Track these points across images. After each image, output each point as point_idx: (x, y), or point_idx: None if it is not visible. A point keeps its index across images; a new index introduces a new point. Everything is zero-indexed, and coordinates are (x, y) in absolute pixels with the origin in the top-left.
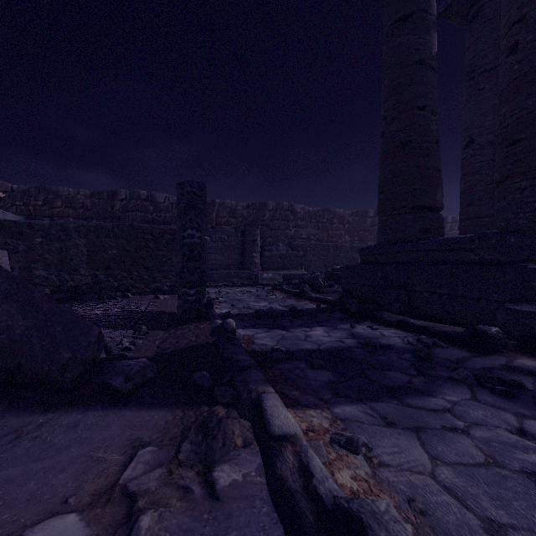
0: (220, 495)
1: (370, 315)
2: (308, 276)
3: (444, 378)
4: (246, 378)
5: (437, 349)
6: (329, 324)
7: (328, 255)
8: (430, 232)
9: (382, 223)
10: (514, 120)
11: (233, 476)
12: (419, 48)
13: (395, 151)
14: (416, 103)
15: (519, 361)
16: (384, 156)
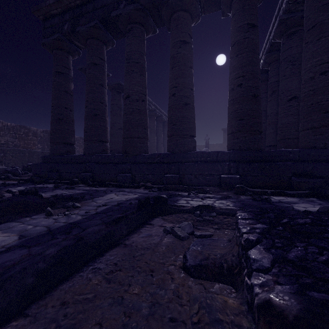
0: (6, 196)
1: (44, 181)
2: (11, 169)
3: (58, 189)
4: (0, 190)
5: (62, 186)
6: (25, 186)
7: (25, 157)
8: (69, 152)
9: (51, 147)
10: (86, 126)
11: (7, 195)
12: (66, 86)
13: (57, 121)
14: (65, 106)
15: (79, 185)
16: (52, 121)
